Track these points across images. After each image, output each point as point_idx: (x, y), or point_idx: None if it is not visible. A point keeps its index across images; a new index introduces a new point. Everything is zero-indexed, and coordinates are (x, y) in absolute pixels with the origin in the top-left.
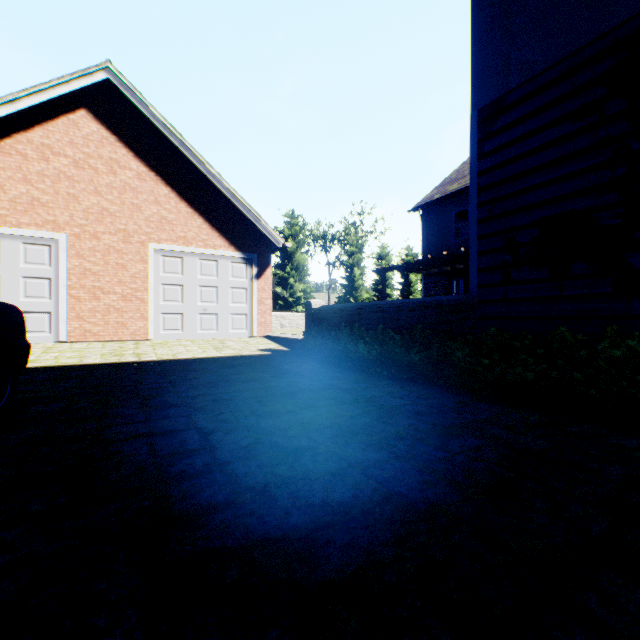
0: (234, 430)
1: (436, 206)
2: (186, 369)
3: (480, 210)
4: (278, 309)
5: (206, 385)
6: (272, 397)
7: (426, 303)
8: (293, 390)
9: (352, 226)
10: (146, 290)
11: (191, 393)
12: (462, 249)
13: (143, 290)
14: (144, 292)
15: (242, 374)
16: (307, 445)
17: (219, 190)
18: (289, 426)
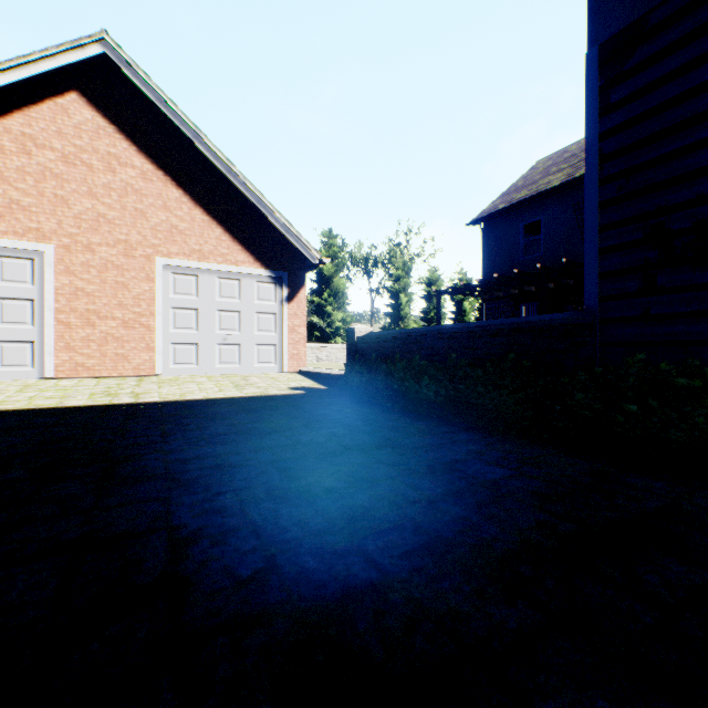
0: (232, 534)
1: (500, 218)
2: (192, 414)
3: (603, 188)
4: (314, 341)
5: (210, 439)
6: (302, 461)
7: (517, 325)
8: (334, 449)
9: (397, 247)
10: (152, 315)
11: (185, 453)
12: (537, 265)
13: (149, 315)
14: (150, 317)
15: (264, 422)
16: (364, 579)
17: (242, 194)
18: (329, 525)
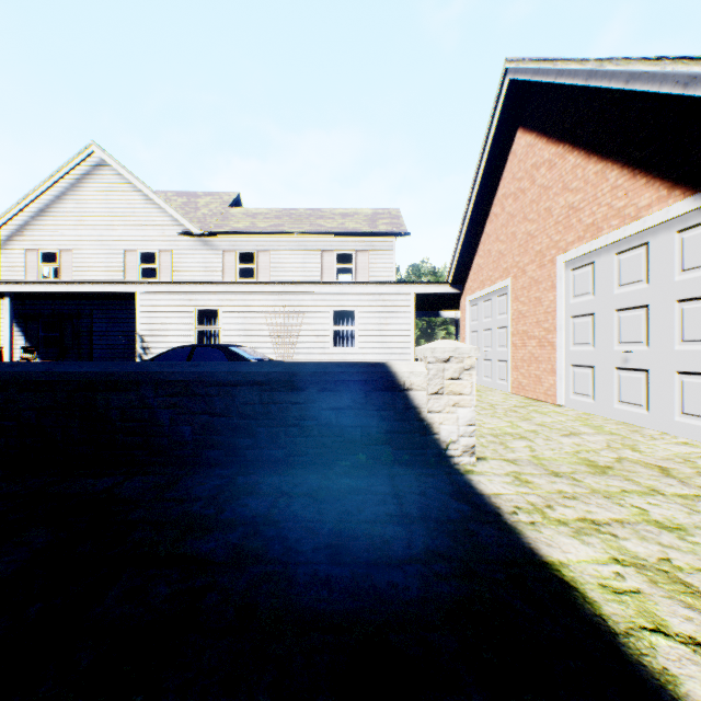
0: None
1: None
2: None
3: None
4: None
5: None
6: None
7: None
8: None
9: None
10: (554, 330)
11: None
12: None
13: (552, 330)
14: (553, 333)
15: None
16: None
17: None
18: None
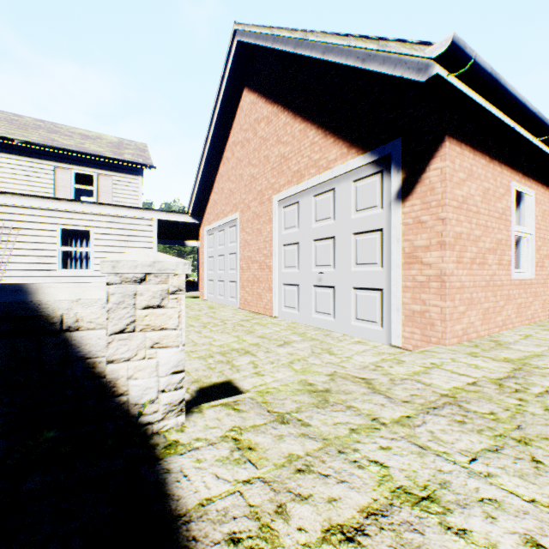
0: None
1: None
2: None
3: None
4: None
5: None
6: None
7: None
8: None
9: None
10: (271, 255)
11: None
12: None
13: (270, 256)
14: (270, 258)
15: None
16: None
17: None
18: None
